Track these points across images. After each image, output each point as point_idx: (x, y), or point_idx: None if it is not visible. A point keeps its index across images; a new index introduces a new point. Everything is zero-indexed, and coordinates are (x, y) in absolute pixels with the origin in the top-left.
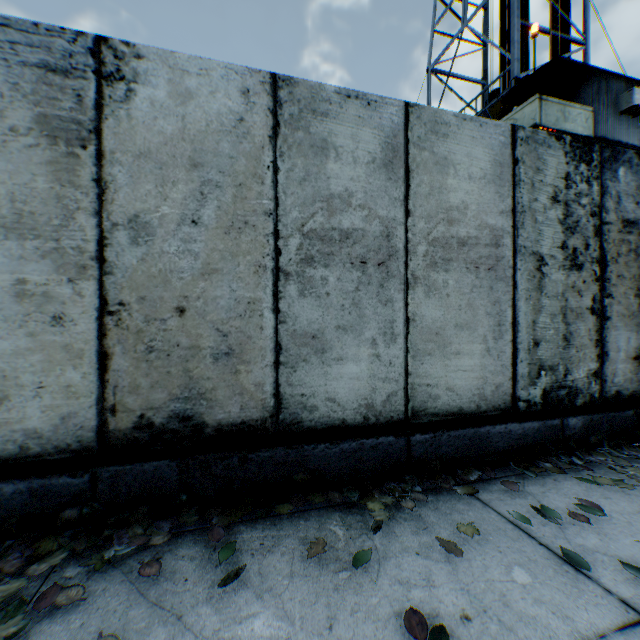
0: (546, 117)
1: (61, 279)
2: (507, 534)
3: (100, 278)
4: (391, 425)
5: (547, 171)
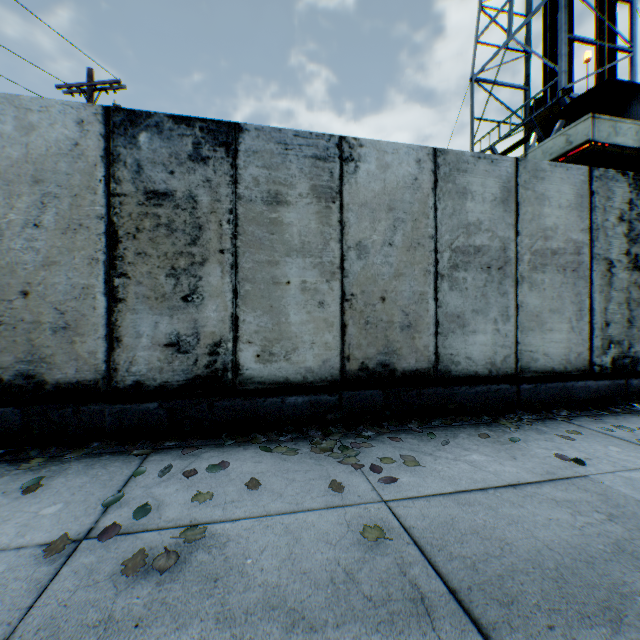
0: (598, 133)
1: (322, 280)
2: (598, 436)
3: (341, 279)
4: (506, 377)
5: (614, 198)
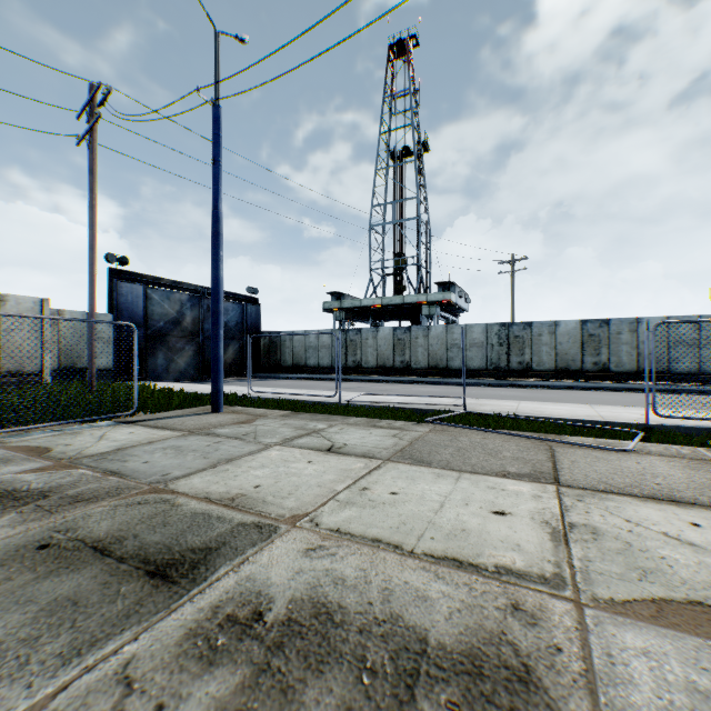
0: None
1: (630, 350)
2: None
3: (636, 350)
4: (694, 375)
5: None
